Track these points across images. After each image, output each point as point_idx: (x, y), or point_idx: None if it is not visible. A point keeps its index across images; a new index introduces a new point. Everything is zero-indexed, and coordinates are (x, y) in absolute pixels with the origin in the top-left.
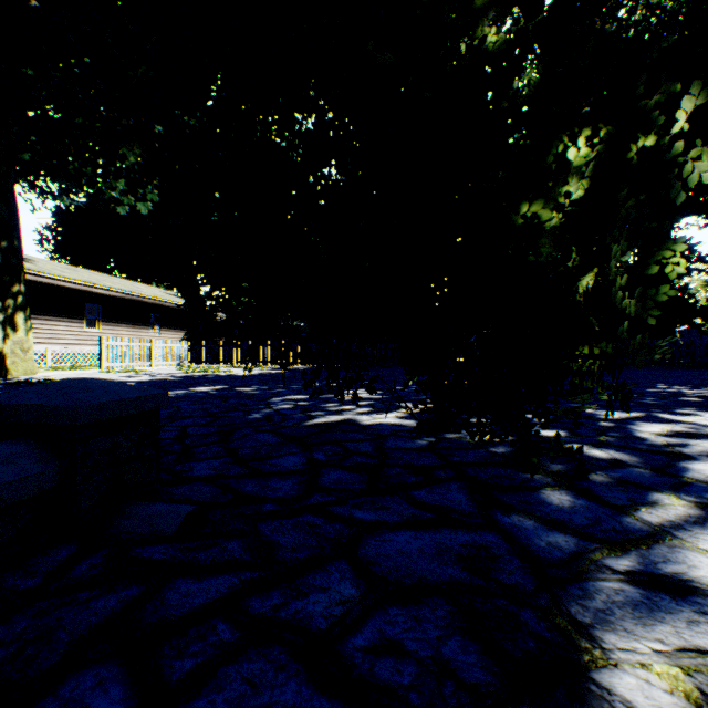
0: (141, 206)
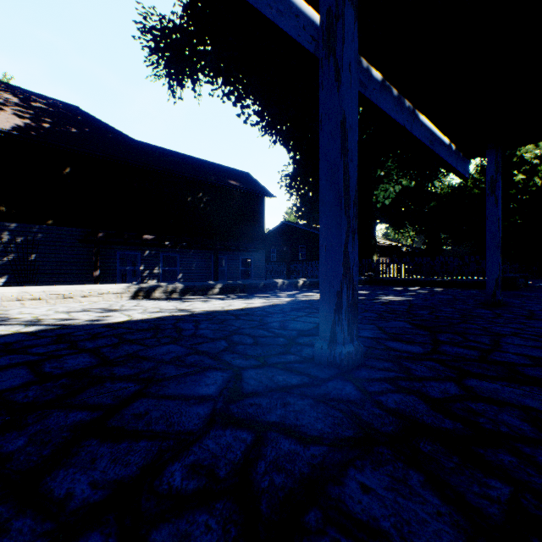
0: (385, 201)
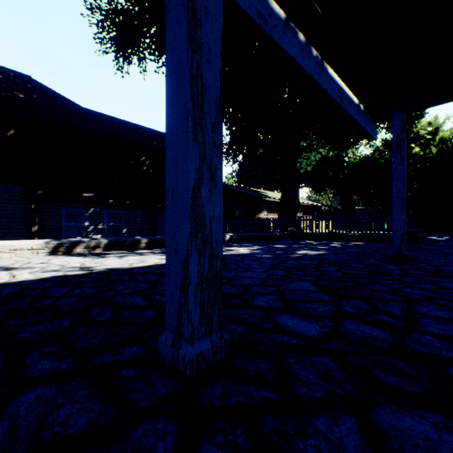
0: (308, 168)
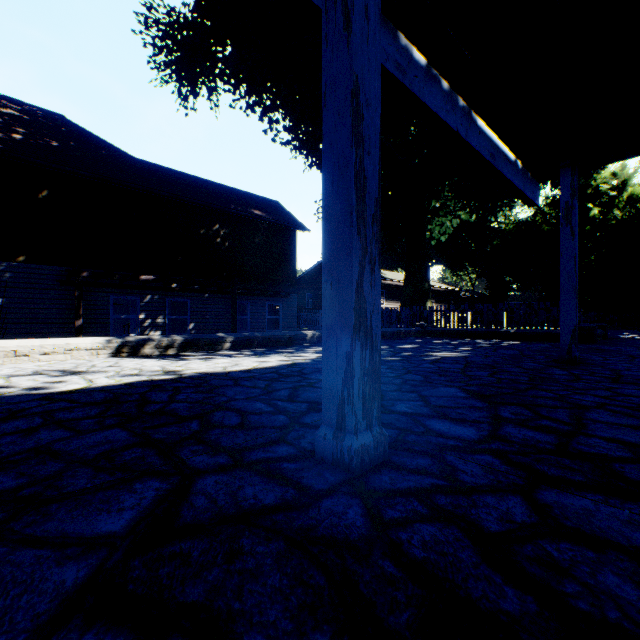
0: (441, 238)
